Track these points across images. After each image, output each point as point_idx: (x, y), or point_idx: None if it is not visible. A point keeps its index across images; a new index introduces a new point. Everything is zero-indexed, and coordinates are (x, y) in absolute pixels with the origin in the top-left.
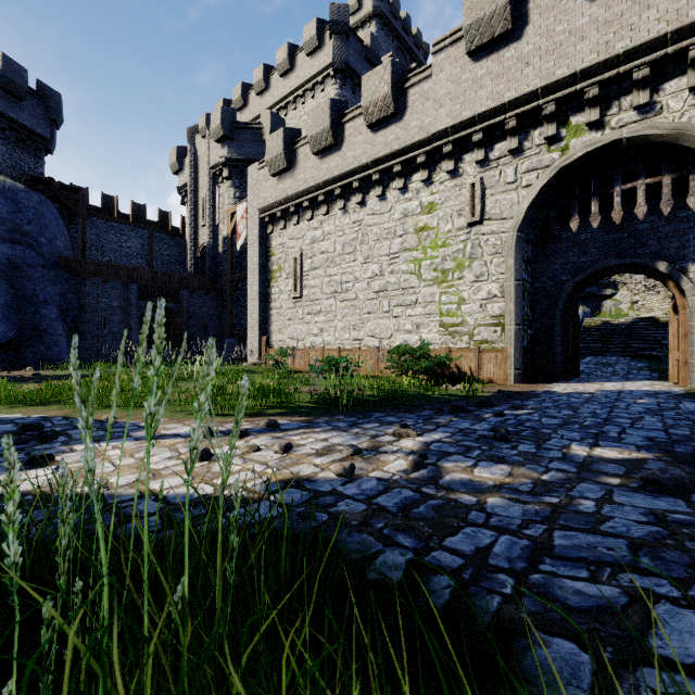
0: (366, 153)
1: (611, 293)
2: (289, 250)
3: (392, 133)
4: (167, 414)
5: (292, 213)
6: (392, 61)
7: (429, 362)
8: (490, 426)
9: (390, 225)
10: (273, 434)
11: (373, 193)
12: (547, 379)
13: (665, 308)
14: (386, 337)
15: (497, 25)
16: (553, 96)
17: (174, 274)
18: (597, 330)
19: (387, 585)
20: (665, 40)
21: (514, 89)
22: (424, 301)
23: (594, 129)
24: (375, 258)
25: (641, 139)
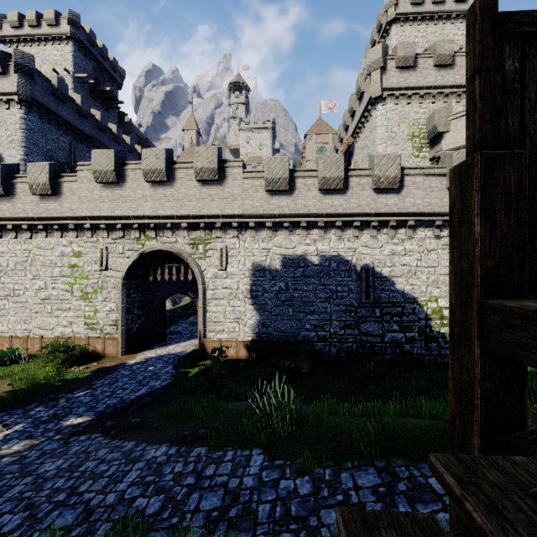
0: (33, 210)
1: None
2: None
3: (52, 204)
4: None
5: None
6: (50, 164)
7: (66, 355)
8: (54, 411)
9: (52, 258)
10: None
11: (39, 234)
12: (150, 344)
13: None
14: (49, 329)
15: (110, 177)
16: (136, 221)
17: None
18: None
19: None
20: (174, 217)
21: (120, 210)
22: (75, 308)
23: (155, 240)
24: (41, 277)
25: (169, 251)
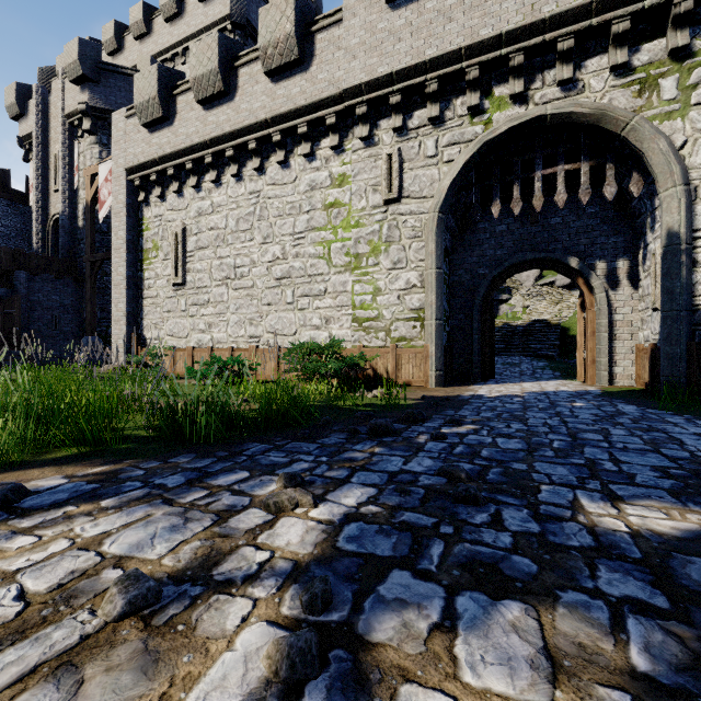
0: (265, 107)
1: (507, 298)
2: (168, 224)
3: (296, 84)
4: None
5: (172, 176)
6: None
7: (340, 362)
8: (434, 461)
9: (294, 198)
10: None
11: (273, 159)
12: (465, 380)
13: (552, 313)
14: (289, 333)
15: None
16: (477, 58)
17: (3, 247)
18: (500, 331)
19: None
20: (590, 10)
21: (435, 46)
22: (334, 290)
23: (518, 103)
24: (276, 238)
25: (565, 117)
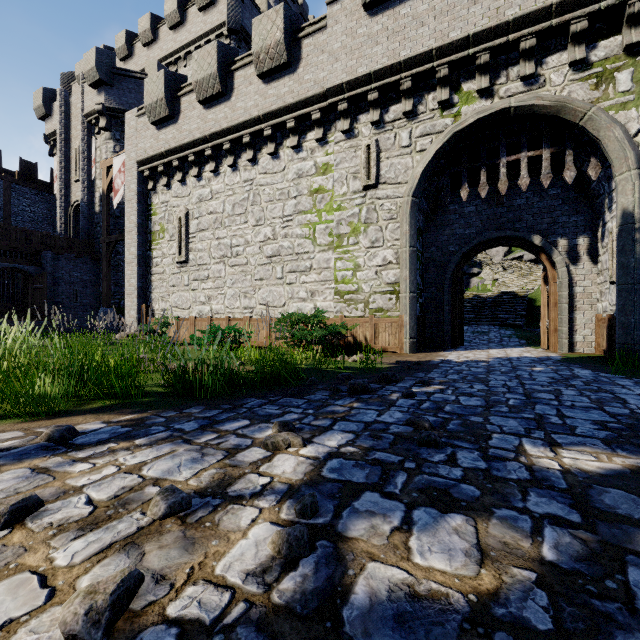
0: (257, 105)
1: (478, 272)
2: (173, 209)
3: (285, 85)
4: None
5: (176, 167)
6: (285, 5)
7: (324, 331)
8: (403, 414)
9: (283, 185)
10: (39, 462)
11: (265, 151)
12: (437, 347)
13: (519, 285)
14: (279, 305)
15: None
16: (447, 58)
17: (33, 231)
18: (470, 302)
19: None
20: (550, 12)
21: (409, 48)
22: (318, 267)
23: (484, 97)
24: (267, 221)
25: (527, 109)
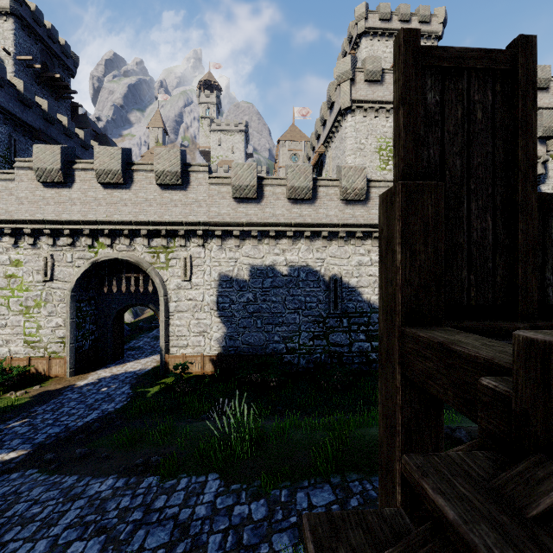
0: None
1: None
2: None
3: None
4: None
5: None
6: None
7: None
8: None
9: None
10: None
11: None
12: (104, 362)
13: None
14: None
15: (56, 177)
16: (88, 226)
17: None
18: None
19: None
20: (132, 223)
21: (67, 214)
22: (12, 325)
23: (110, 248)
24: None
25: (127, 260)
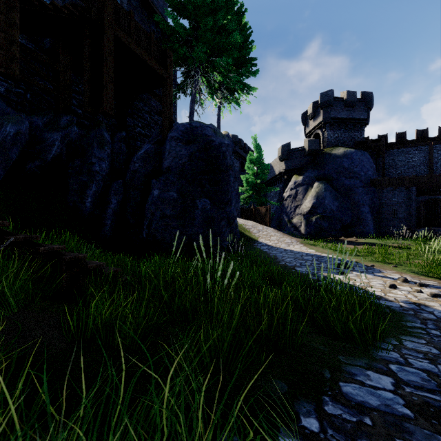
0: None
1: None
2: None
3: None
4: (398, 269)
5: None
6: None
7: None
8: None
9: None
10: None
11: None
12: None
13: None
14: None
15: None
16: None
17: None
18: None
19: (402, 324)
20: None
21: None
22: None
23: None
24: None
25: None
